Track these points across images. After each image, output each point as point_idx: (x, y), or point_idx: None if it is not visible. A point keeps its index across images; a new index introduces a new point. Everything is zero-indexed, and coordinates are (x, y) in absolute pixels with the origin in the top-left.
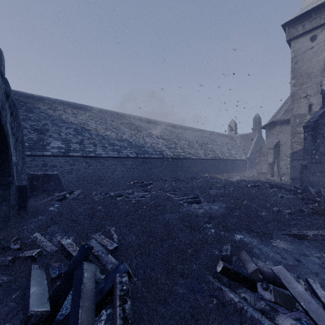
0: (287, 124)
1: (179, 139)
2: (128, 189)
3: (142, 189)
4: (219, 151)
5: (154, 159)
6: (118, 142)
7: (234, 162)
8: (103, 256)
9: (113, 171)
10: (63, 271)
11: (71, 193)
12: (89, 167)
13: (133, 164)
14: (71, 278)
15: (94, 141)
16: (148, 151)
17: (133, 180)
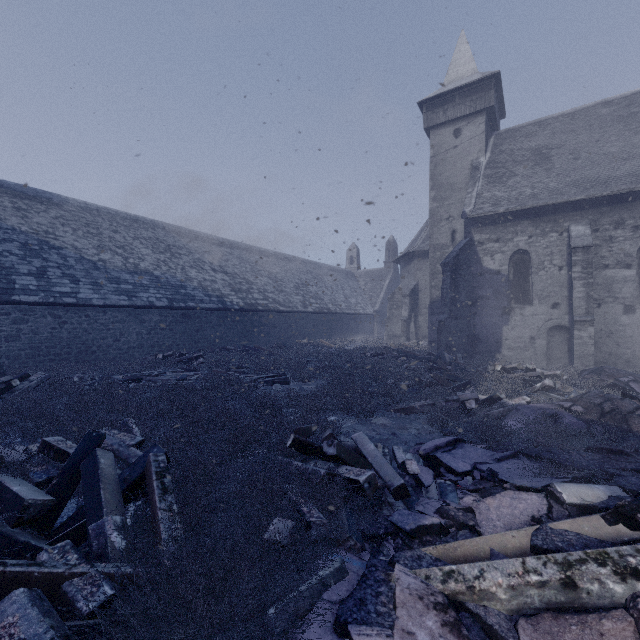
0: (428, 258)
1: (256, 274)
2: (153, 368)
3: (183, 368)
4: (329, 299)
5: (206, 311)
6: (128, 277)
7: (354, 318)
8: (122, 449)
9: (118, 334)
10: (55, 474)
11: (24, 379)
12: (61, 327)
13: (162, 320)
14: (76, 473)
15: (72, 272)
16: (193, 295)
17: (162, 351)
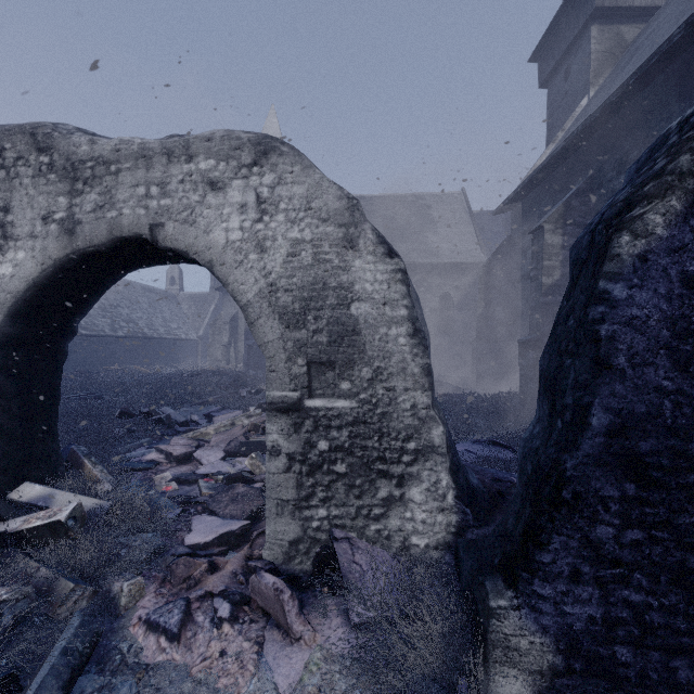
0: None
1: None
2: None
3: None
4: (145, 322)
5: None
6: None
7: (175, 343)
8: None
9: None
10: None
11: None
12: None
13: None
14: None
15: None
16: None
17: None
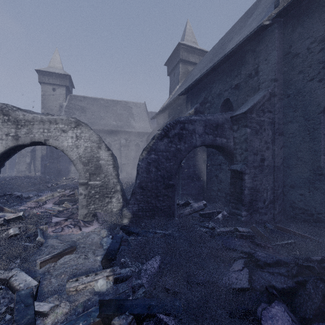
0: None
1: None
2: None
3: None
4: None
5: None
6: None
7: None
8: None
9: None
10: None
11: None
12: None
13: None
14: None
15: None
16: None
17: None
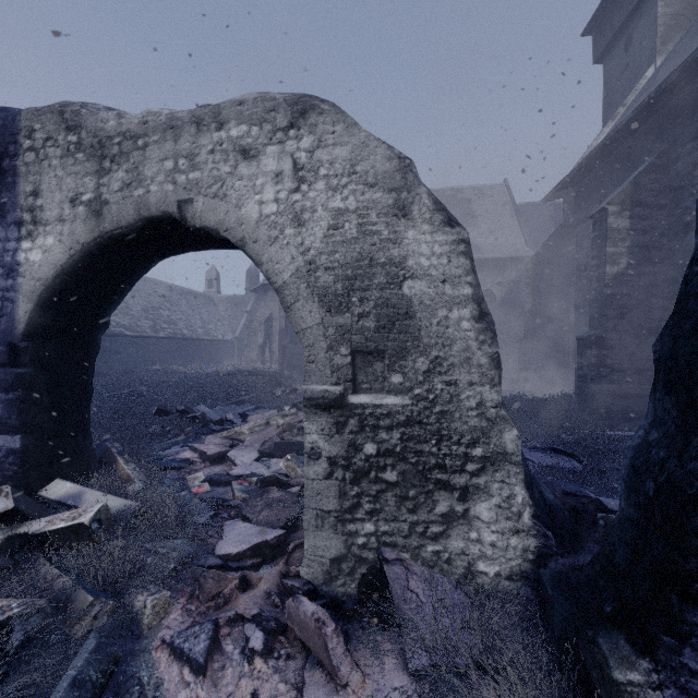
0: None
1: None
2: None
3: None
4: (185, 324)
5: None
6: None
7: (212, 344)
8: None
9: None
10: None
11: None
12: None
13: None
14: None
15: None
16: None
17: None
